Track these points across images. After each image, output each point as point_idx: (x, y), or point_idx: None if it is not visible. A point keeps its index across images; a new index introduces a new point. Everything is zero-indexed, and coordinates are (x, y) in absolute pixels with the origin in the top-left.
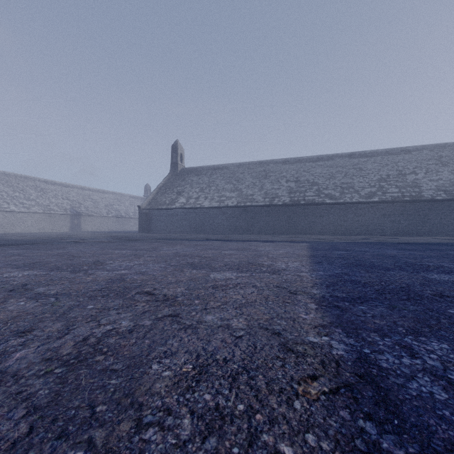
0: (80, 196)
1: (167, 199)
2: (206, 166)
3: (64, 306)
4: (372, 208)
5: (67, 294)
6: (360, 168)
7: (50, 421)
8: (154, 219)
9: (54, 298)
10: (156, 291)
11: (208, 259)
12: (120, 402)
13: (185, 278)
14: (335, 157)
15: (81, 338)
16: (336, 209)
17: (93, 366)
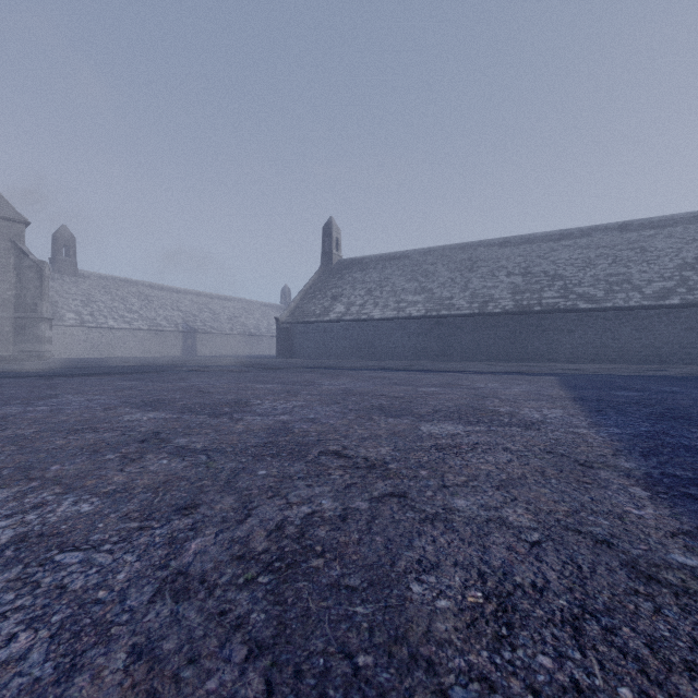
0: (195, 306)
1: (316, 308)
2: (374, 255)
3: (223, 468)
4: (668, 316)
5: (220, 449)
6: (641, 248)
7: (293, 675)
8: (298, 338)
9: (205, 455)
10: (349, 452)
11: (402, 401)
12: (392, 652)
13: (382, 431)
14: (595, 232)
15: (272, 525)
16: (598, 319)
17: (313, 576)
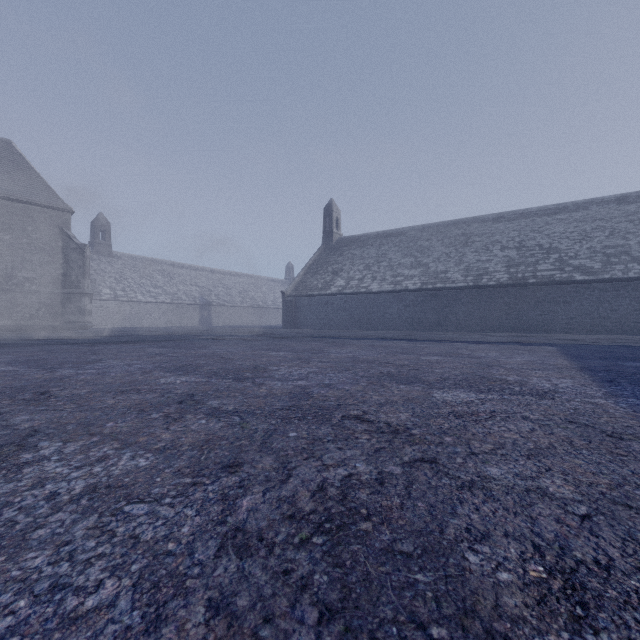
0: (210, 282)
1: (319, 282)
2: (372, 233)
3: (257, 430)
4: None
5: (250, 411)
6: None
7: None
8: (302, 309)
9: (238, 417)
10: (370, 417)
11: (409, 369)
12: (465, 626)
13: (397, 397)
14: (591, 205)
15: (314, 486)
16: (595, 291)
17: (365, 540)
